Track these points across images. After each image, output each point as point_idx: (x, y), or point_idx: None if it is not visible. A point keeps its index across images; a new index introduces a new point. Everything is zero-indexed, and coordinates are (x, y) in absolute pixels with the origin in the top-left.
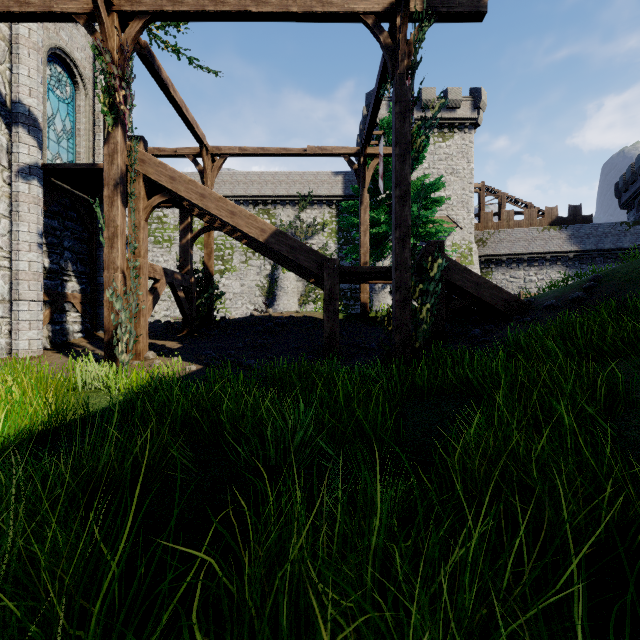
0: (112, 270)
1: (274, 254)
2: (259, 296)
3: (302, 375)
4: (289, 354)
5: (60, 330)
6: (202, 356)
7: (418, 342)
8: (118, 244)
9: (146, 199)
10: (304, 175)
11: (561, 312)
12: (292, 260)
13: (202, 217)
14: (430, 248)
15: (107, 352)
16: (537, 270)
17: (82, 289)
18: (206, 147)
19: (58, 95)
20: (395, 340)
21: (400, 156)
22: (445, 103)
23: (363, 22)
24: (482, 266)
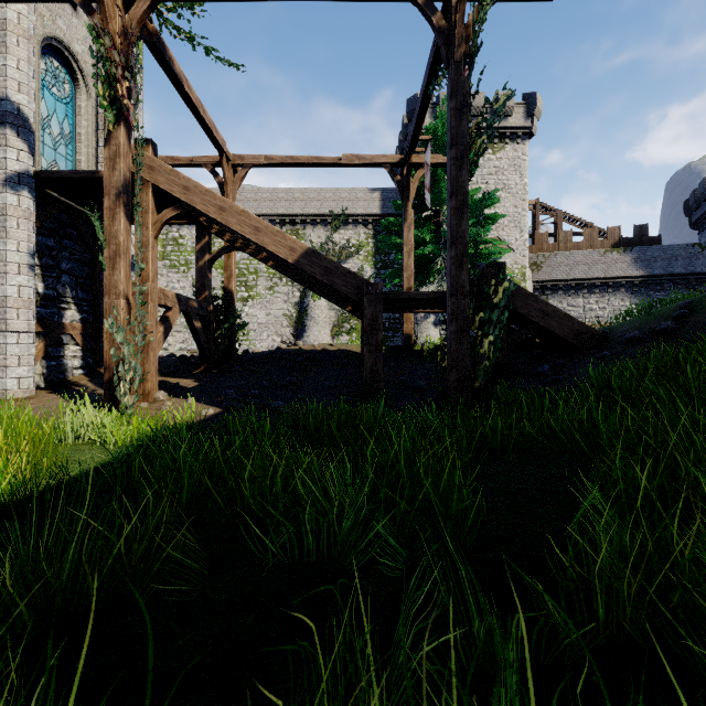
0: (114, 296)
1: (305, 278)
2: (287, 327)
3: (342, 423)
4: (323, 394)
5: (56, 366)
6: (221, 397)
7: (478, 381)
8: (121, 265)
9: (156, 213)
10: (337, 191)
11: (648, 345)
12: (327, 284)
13: (222, 235)
14: (489, 270)
15: (108, 393)
16: (598, 297)
17: (83, 318)
18: (226, 155)
19: (55, 93)
20: (450, 379)
21: (456, 160)
22: (512, 95)
23: (412, 1)
24: (536, 293)
